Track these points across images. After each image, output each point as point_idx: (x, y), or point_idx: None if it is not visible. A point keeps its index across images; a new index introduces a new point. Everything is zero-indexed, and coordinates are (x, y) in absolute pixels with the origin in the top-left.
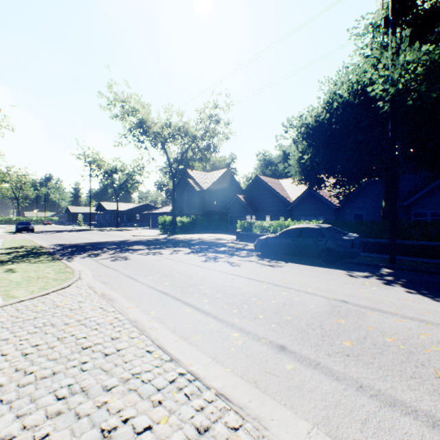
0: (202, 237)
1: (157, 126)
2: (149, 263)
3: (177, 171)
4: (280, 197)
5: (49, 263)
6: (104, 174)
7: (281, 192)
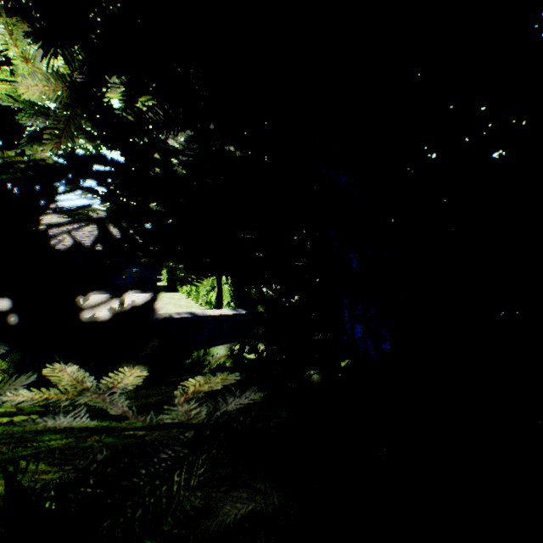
0: None
1: None
2: None
3: None
4: None
5: None
6: None
7: None
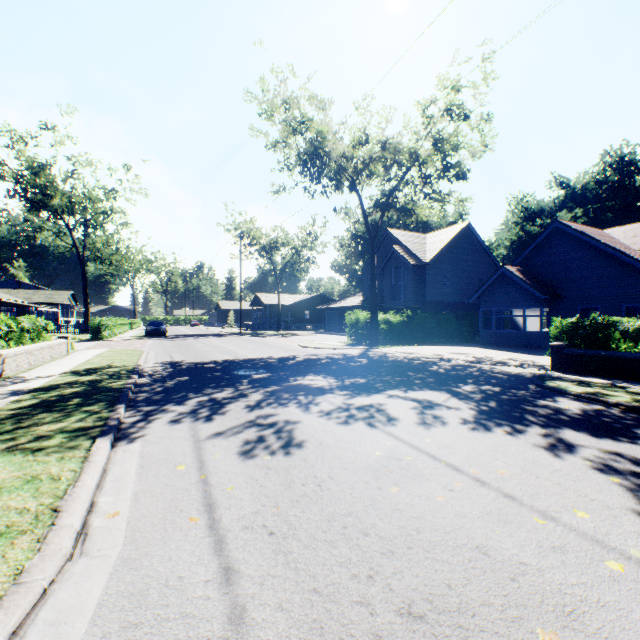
0: (439, 354)
1: (343, 143)
2: (382, 503)
3: (378, 227)
4: (626, 264)
5: (40, 459)
6: (260, 251)
7: (629, 253)
